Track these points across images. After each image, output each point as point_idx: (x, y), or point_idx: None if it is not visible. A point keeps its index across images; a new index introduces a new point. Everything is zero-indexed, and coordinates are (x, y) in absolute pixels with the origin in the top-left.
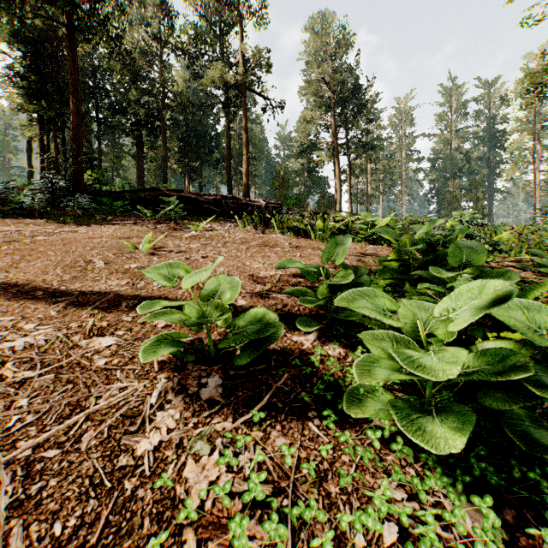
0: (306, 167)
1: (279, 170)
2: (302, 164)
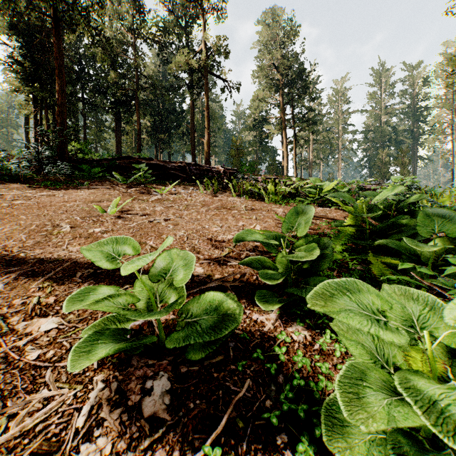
0: (258, 138)
1: (235, 141)
2: (255, 136)
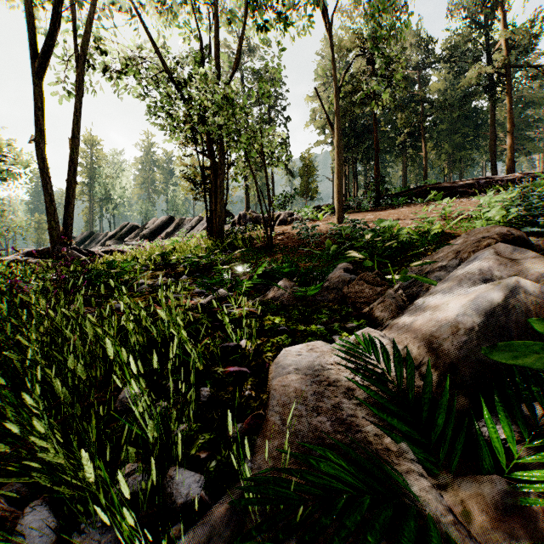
0: None
1: None
2: None
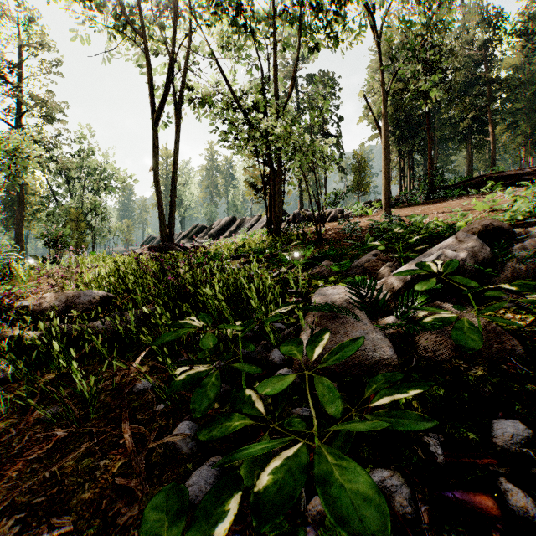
0: None
1: None
2: None
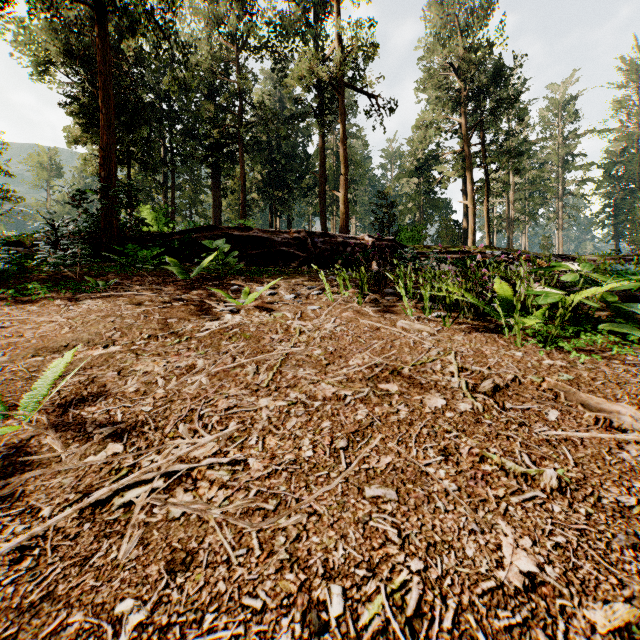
0: (424, 187)
1: (388, 194)
2: (417, 185)
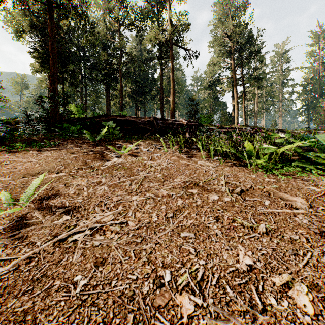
0: (212, 95)
1: (194, 98)
2: (209, 94)
